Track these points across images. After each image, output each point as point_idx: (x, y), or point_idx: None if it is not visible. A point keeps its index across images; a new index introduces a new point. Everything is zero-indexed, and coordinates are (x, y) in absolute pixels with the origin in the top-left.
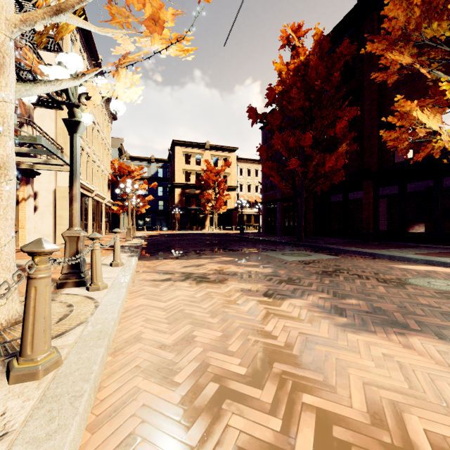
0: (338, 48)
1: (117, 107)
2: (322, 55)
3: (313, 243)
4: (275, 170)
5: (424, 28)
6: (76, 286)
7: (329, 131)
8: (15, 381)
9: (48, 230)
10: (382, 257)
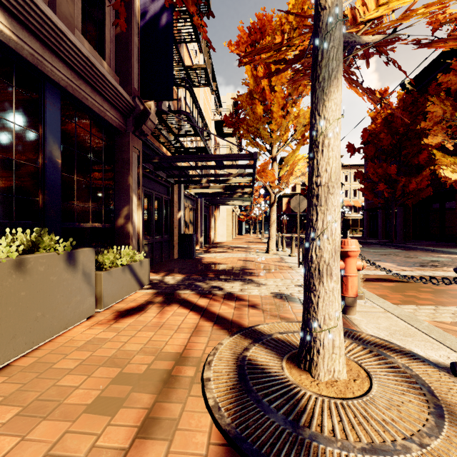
0: (421, 99)
1: (288, 192)
2: (406, 105)
3: (400, 244)
4: (370, 189)
5: (456, 115)
6: (276, 250)
7: (413, 160)
8: (291, 256)
9: (222, 233)
10: (438, 252)
